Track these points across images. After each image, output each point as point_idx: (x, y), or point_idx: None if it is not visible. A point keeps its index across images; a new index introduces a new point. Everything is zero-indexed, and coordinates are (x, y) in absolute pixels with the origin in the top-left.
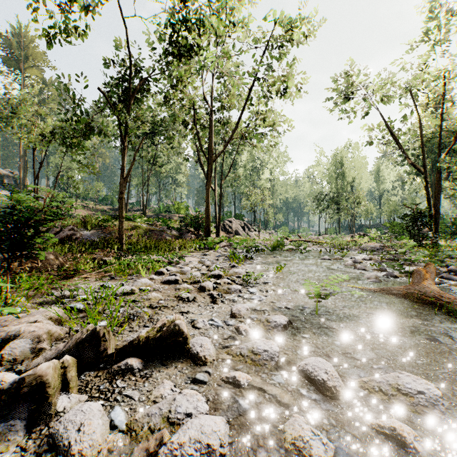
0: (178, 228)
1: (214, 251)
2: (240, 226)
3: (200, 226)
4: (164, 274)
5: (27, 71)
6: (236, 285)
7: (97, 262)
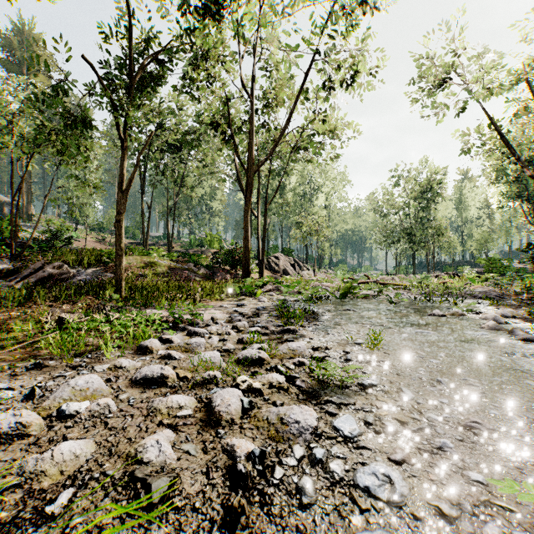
0: (209, 266)
1: (254, 299)
2: (289, 264)
3: (237, 262)
4: (152, 352)
5: (31, 76)
6: (302, 408)
7: (50, 322)
